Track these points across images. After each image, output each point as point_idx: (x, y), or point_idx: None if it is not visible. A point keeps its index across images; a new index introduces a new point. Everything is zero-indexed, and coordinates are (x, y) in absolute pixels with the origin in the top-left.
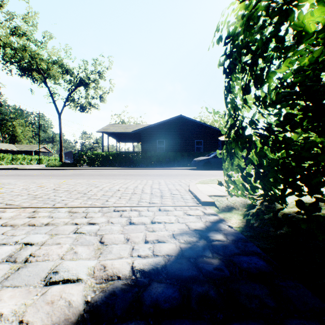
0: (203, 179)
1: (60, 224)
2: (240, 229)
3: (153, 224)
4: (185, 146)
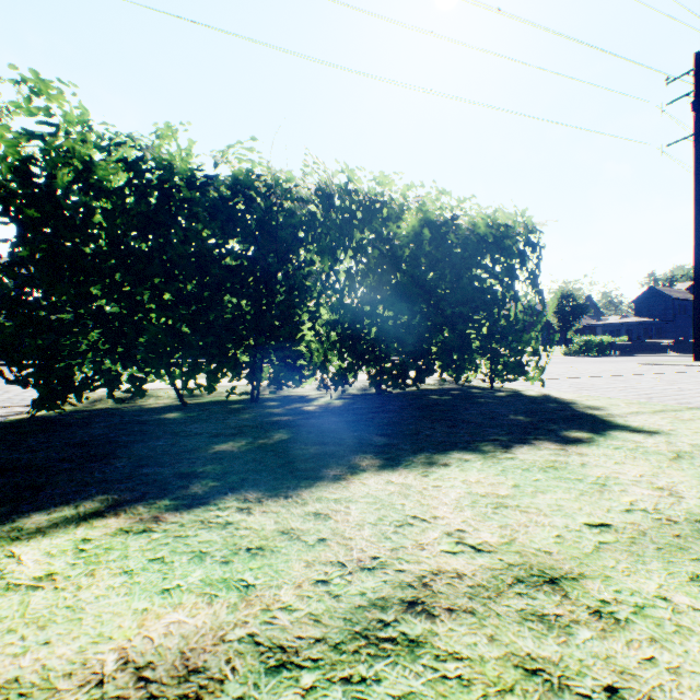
0: None
1: None
2: (15, 419)
3: None
4: None
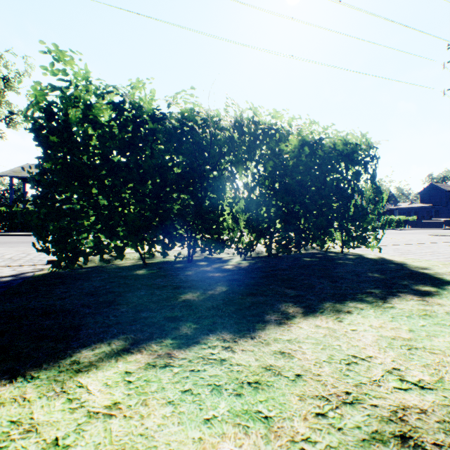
0: None
1: None
2: (40, 274)
3: None
4: None
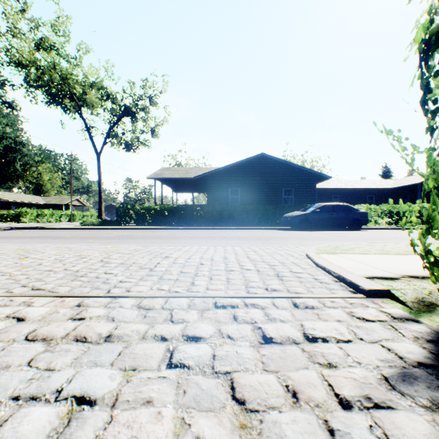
0: (319, 245)
1: (133, 339)
2: None
3: (313, 343)
4: (268, 197)
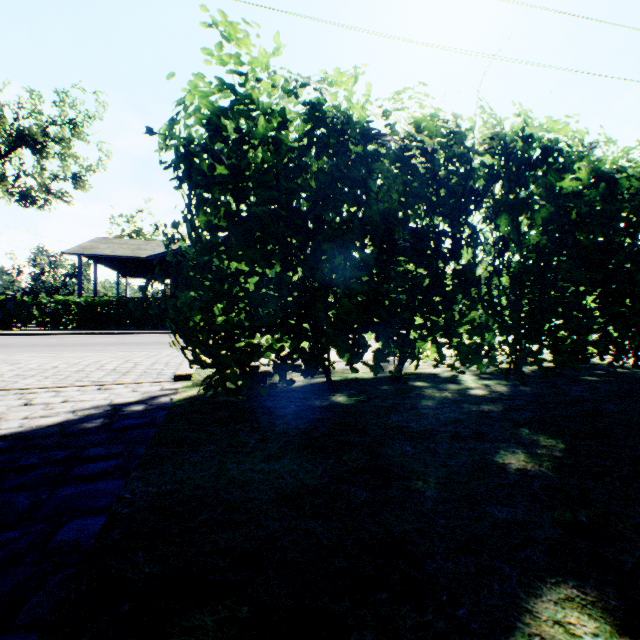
0: None
1: None
2: (181, 400)
3: (62, 403)
4: None
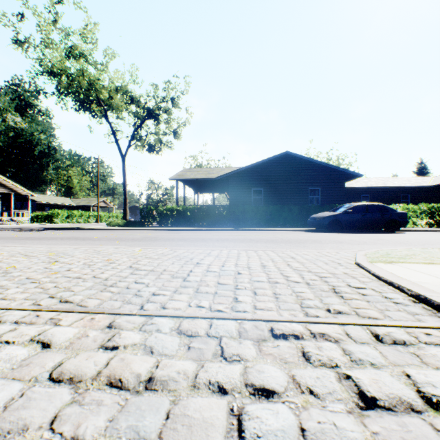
0: (366, 251)
1: (182, 388)
2: None
3: None
4: (293, 197)
